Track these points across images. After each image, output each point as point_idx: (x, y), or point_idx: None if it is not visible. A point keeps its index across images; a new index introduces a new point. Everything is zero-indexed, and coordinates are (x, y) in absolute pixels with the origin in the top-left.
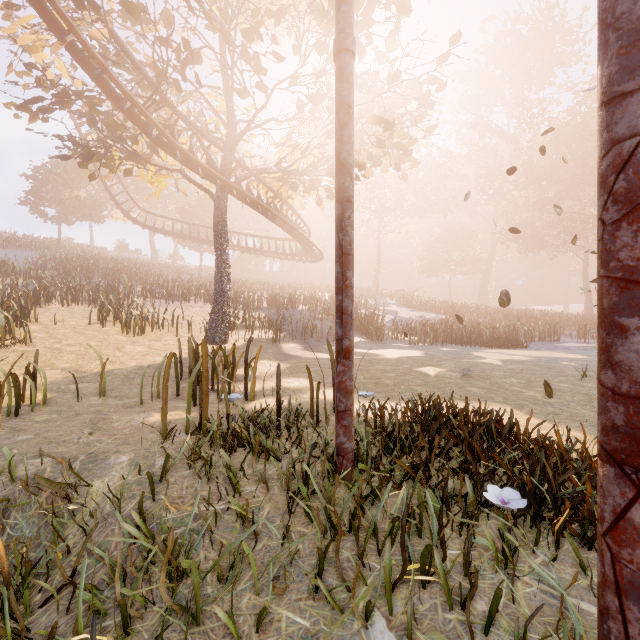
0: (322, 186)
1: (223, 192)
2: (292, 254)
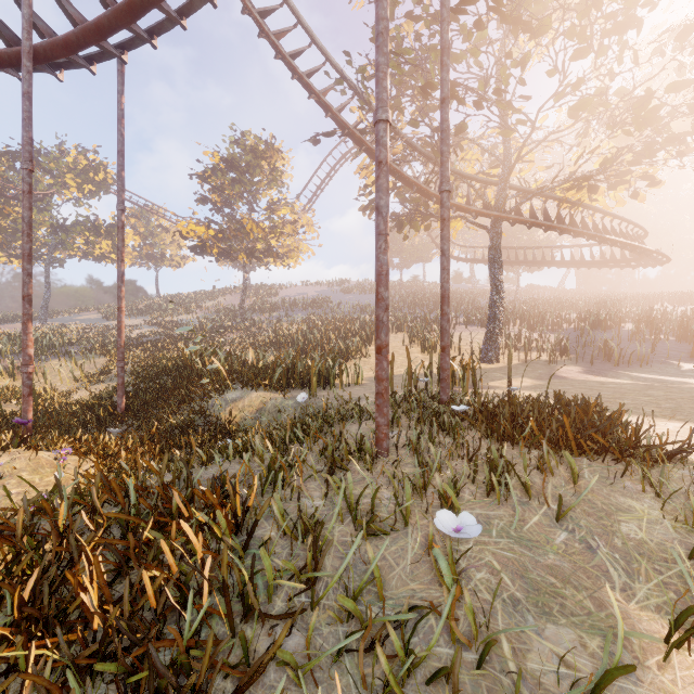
0: (635, 175)
1: (496, 225)
2: (623, 260)
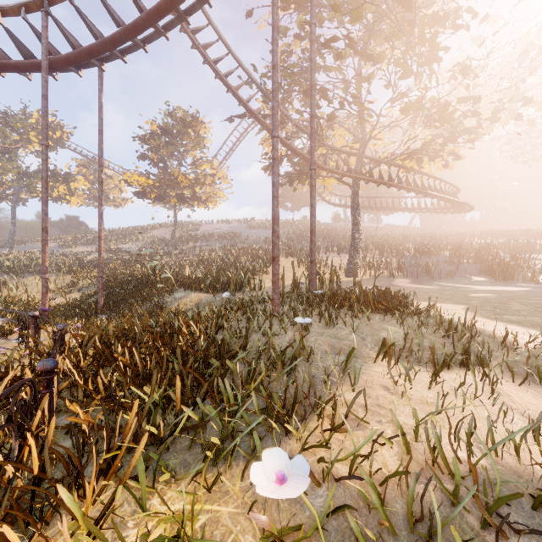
0: (446, 152)
1: (356, 183)
2: (445, 208)
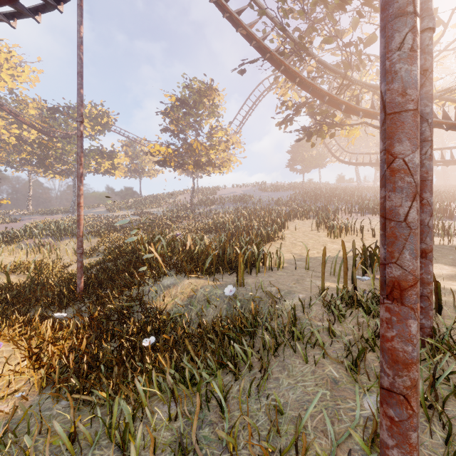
0: None
1: None
2: None
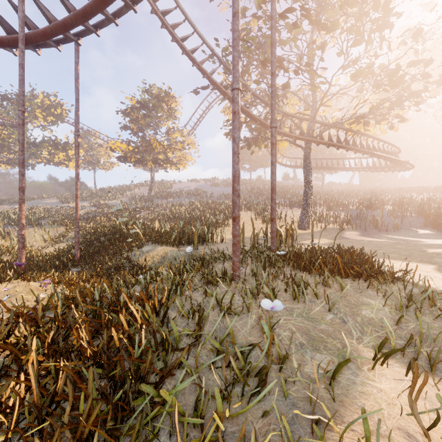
0: (392, 115)
1: (308, 145)
2: (386, 167)
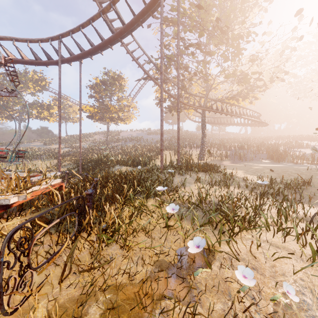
0: (250, 96)
1: (203, 112)
2: (254, 124)
